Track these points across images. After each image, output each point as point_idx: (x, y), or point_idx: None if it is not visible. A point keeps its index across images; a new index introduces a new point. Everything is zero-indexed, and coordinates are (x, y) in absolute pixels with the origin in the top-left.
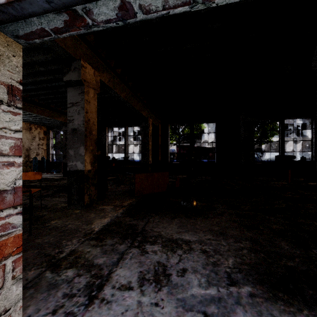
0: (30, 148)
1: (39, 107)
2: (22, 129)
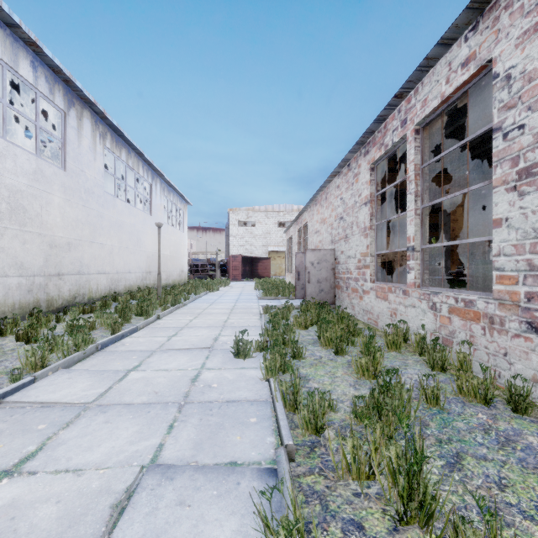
0: (394, 260)
1: (386, 228)
2: (387, 243)
